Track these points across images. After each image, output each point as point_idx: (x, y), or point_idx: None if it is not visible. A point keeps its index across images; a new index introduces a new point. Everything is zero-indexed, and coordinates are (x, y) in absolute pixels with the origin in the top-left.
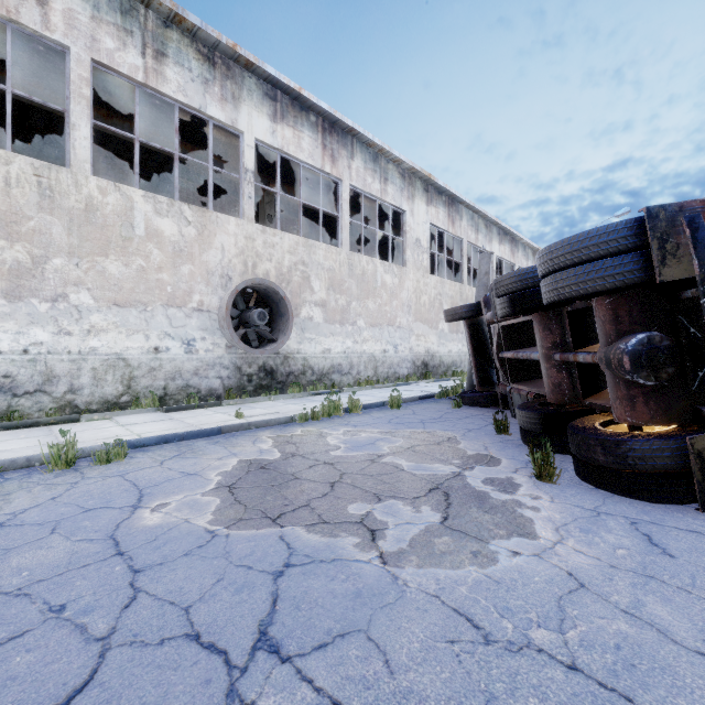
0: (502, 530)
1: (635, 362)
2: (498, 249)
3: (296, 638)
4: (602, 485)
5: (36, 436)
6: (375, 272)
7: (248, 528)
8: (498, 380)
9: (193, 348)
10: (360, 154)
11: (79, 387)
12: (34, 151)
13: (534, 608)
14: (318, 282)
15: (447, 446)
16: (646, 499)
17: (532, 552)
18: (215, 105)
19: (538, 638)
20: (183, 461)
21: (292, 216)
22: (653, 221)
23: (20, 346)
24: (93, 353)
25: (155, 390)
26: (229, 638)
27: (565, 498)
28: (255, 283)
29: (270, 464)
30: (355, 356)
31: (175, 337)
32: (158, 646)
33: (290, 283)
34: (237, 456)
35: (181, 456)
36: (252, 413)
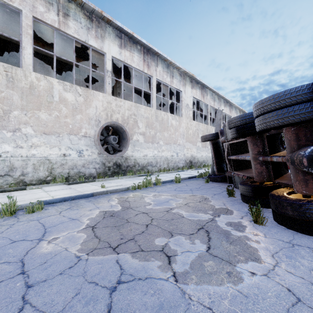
0: (242, 256)
1: (310, 162)
2: (224, 109)
3: None
4: (290, 227)
5: (2, 197)
6: (167, 119)
7: (99, 254)
8: (227, 169)
9: (82, 154)
10: (161, 64)
11: (26, 173)
12: (11, 64)
13: None
14: (141, 123)
15: (205, 203)
16: None
17: (262, 273)
18: (92, 39)
19: None
20: (71, 211)
21: (130, 94)
22: None
23: None
24: (33, 156)
25: (64, 174)
26: None
27: (272, 235)
28: (111, 124)
29: (115, 213)
30: (158, 158)
31: (73, 149)
32: None
33: (128, 124)
34: (99, 209)
35: (71, 208)
36: (109, 185)
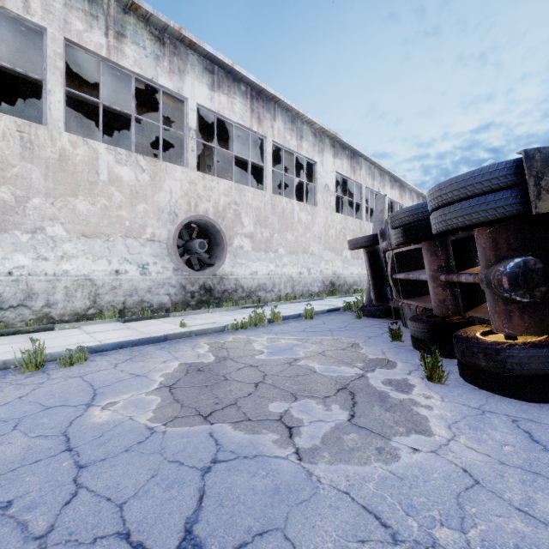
0: (402, 427)
1: (512, 282)
2: (390, 193)
3: (219, 537)
4: (483, 386)
5: (17, 342)
6: (292, 211)
7: (182, 425)
8: (391, 296)
9: (147, 271)
10: (281, 117)
11: (54, 302)
12: (23, 115)
13: (436, 506)
14: (247, 218)
15: (352, 351)
16: (522, 399)
17: (429, 449)
18: (164, 76)
19: (442, 537)
20: (133, 363)
21: (227, 167)
22: (530, 162)
23: (5, 269)
24: (65, 274)
25: (116, 304)
26: (157, 537)
27: (453, 397)
28: (196, 219)
29: (205, 366)
30: (276, 277)
31: (132, 262)
32: (90, 545)
33: (225, 219)
34: (178, 360)
35: (132, 360)
36: (194, 323)
